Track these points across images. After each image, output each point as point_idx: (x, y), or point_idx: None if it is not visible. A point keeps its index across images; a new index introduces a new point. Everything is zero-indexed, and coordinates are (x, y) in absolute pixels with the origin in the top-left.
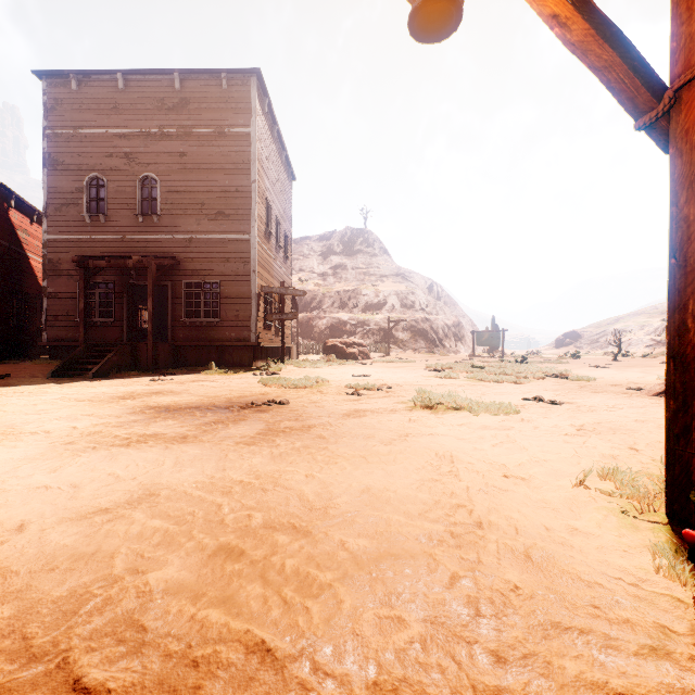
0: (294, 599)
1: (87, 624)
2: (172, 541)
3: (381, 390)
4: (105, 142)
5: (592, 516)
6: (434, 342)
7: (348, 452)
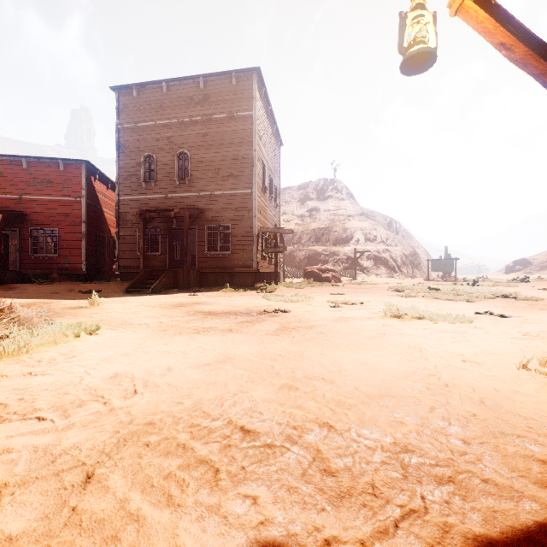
0: (336, 409)
1: (232, 409)
2: (253, 380)
3: (356, 304)
4: (155, 131)
5: (531, 385)
6: (394, 269)
7: (343, 342)
